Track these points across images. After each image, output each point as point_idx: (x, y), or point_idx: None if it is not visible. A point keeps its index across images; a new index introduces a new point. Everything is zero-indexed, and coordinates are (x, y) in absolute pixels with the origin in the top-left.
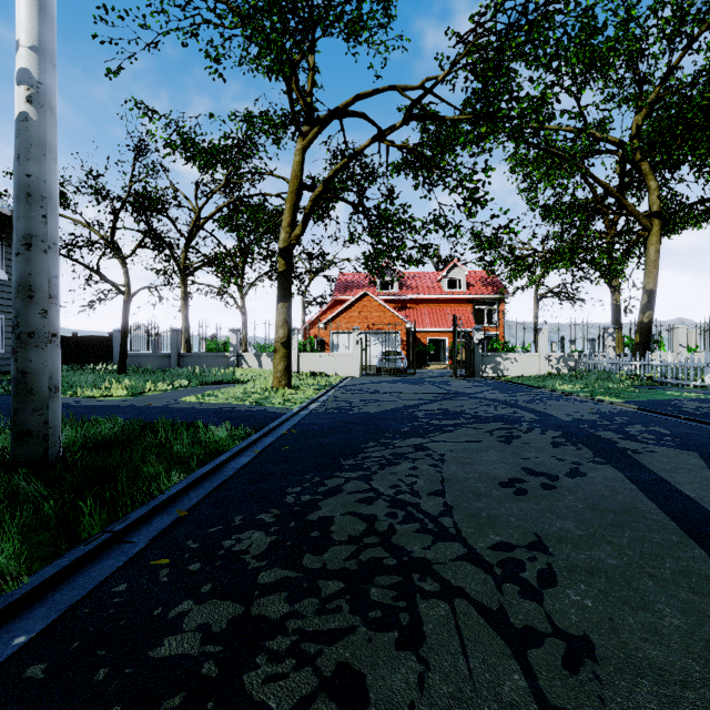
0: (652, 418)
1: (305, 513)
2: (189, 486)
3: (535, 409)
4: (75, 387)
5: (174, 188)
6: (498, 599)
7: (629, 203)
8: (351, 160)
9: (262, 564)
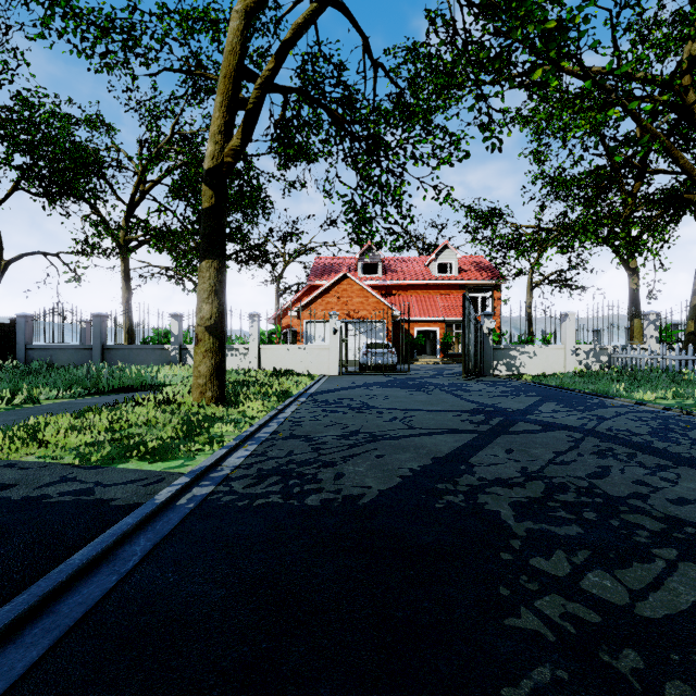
0: None
1: None
2: None
3: None
4: None
5: (116, 147)
6: None
7: (681, 154)
8: (322, 5)
9: None
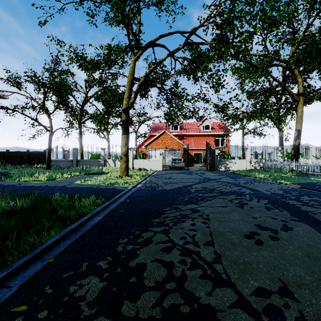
0: (311, 192)
1: (128, 260)
2: (61, 238)
3: (250, 187)
4: (22, 176)
5: (75, 82)
6: None
7: (289, 89)
8: (157, 65)
9: (92, 312)
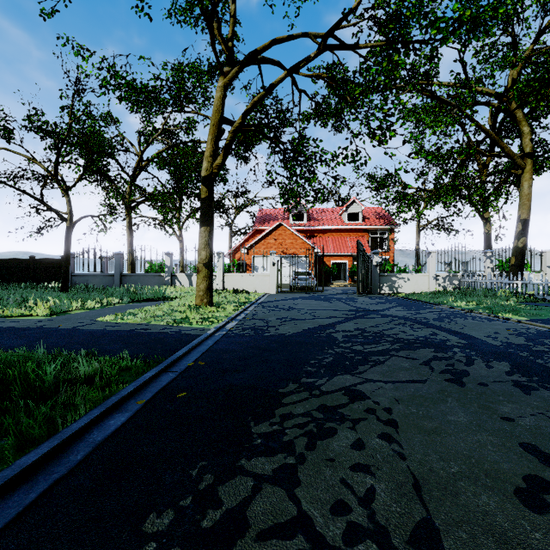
0: None
1: None
2: None
3: (452, 330)
4: (1, 306)
5: (121, 136)
6: None
7: (506, 145)
8: (267, 92)
9: None
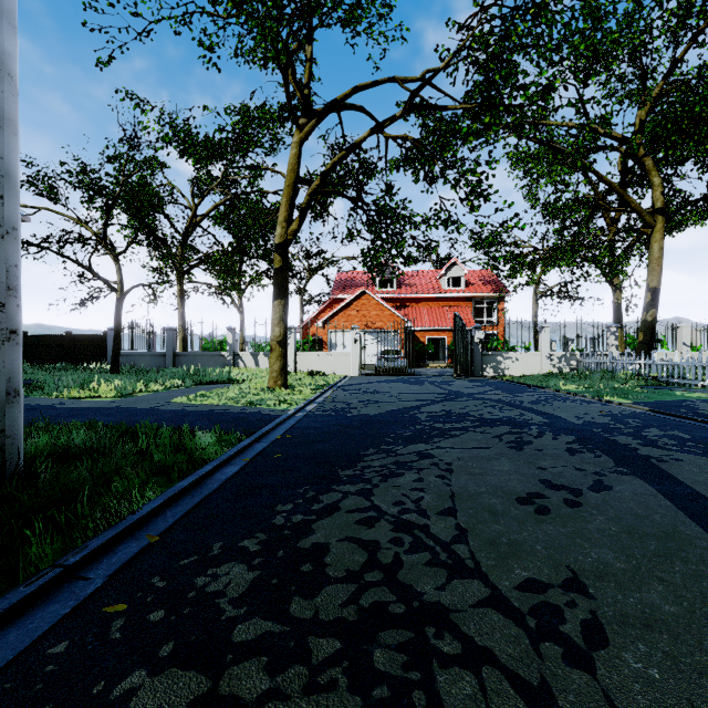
0: (668, 421)
1: (296, 538)
2: (165, 503)
3: (542, 411)
4: (63, 388)
5: (170, 185)
6: (538, 668)
7: (632, 199)
8: (349, 152)
9: (240, 612)
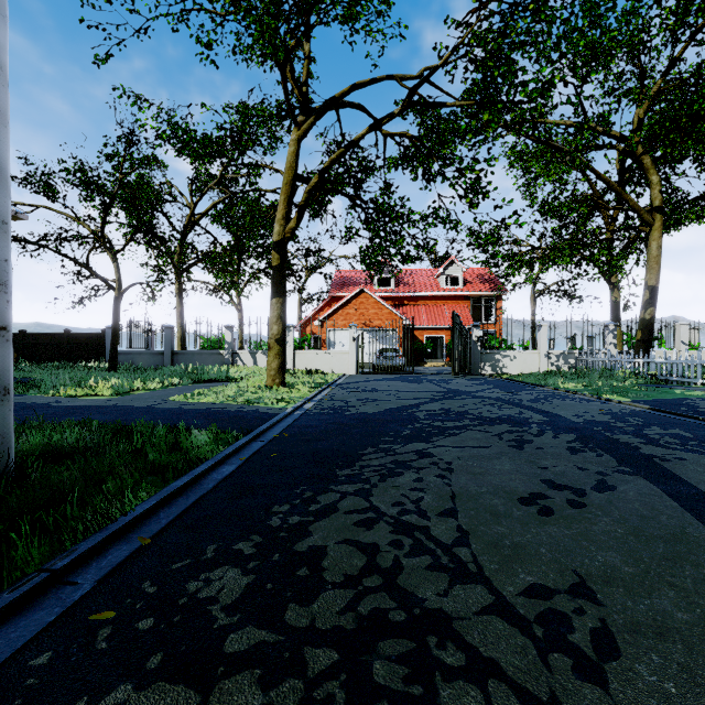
0: (668, 419)
1: (292, 540)
2: (159, 504)
3: (542, 410)
4: (59, 386)
5: (169, 183)
6: (547, 681)
7: (631, 198)
8: (347, 149)
9: (233, 619)
